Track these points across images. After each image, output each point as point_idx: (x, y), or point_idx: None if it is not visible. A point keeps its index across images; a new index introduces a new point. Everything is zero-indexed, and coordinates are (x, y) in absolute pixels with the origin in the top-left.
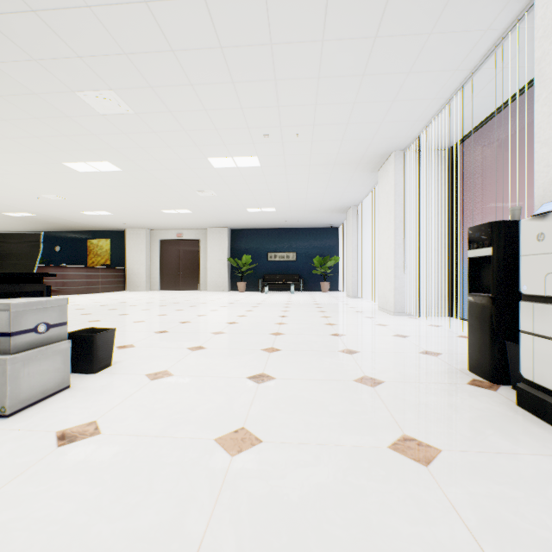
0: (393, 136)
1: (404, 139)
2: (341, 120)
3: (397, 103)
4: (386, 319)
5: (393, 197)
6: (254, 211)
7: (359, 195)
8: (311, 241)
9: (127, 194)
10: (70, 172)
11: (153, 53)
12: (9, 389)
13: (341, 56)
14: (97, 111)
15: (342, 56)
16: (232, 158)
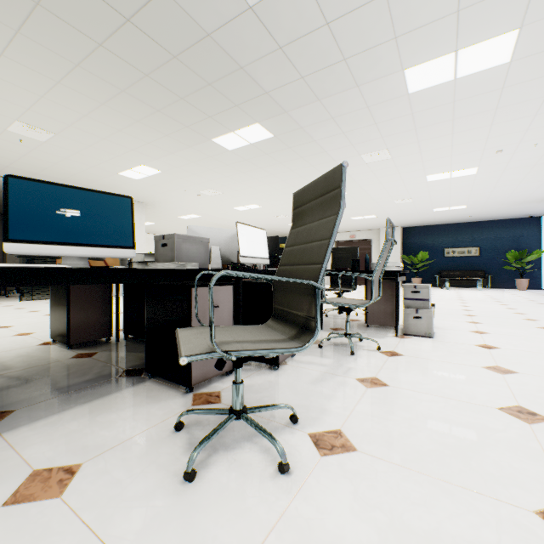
0: None
1: None
2: None
3: None
4: None
5: None
6: (439, 210)
7: None
8: (500, 235)
9: None
10: None
11: (435, 124)
12: (432, 325)
13: None
14: (364, 162)
15: None
16: (450, 172)
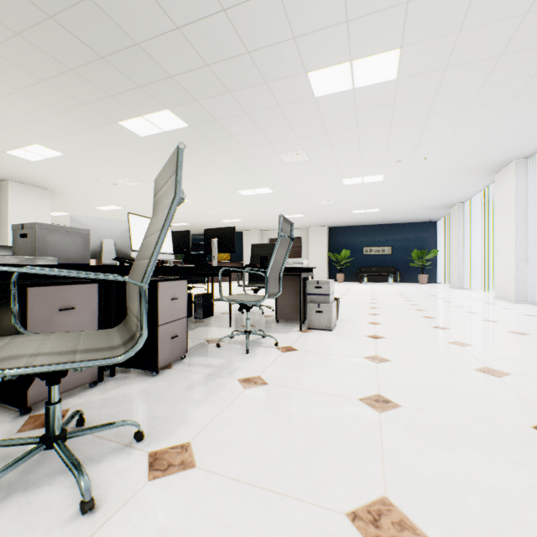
0: (516, 150)
1: (528, 150)
2: (468, 145)
3: (524, 129)
4: (509, 305)
5: (514, 199)
6: (357, 212)
7: (468, 193)
8: (407, 236)
9: (264, 207)
10: (237, 196)
11: (343, 130)
12: (332, 318)
13: (481, 112)
14: (284, 162)
15: (482, 112)
16: (362, 177)
